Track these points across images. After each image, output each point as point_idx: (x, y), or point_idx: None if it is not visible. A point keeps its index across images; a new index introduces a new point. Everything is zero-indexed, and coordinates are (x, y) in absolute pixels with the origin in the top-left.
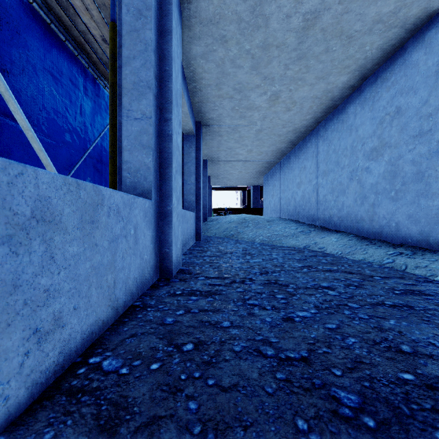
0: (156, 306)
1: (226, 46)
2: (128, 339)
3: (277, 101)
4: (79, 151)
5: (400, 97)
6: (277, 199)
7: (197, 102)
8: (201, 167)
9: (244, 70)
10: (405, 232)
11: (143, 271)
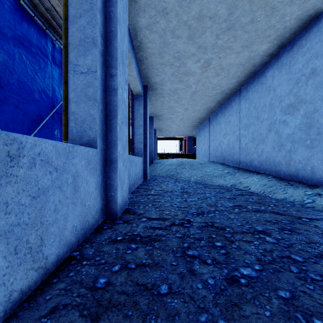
0: (93, 258)
1: (167, 18)
2: (45, 317)
3: (209, 67)
4: (47, 108)
5: (315, 60)
6: (207, 146)
7: (144, 69)
8: (148, 121)
9: (182, 40)
10: (320, 175)
11: (85, 218)
